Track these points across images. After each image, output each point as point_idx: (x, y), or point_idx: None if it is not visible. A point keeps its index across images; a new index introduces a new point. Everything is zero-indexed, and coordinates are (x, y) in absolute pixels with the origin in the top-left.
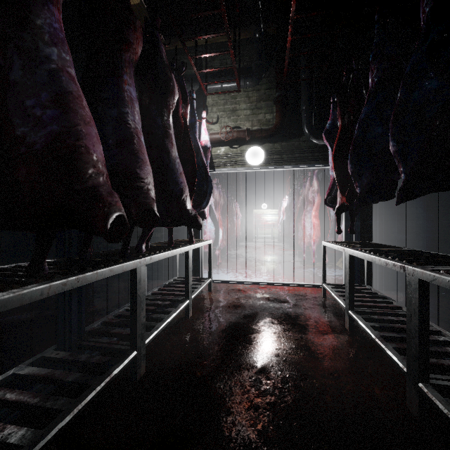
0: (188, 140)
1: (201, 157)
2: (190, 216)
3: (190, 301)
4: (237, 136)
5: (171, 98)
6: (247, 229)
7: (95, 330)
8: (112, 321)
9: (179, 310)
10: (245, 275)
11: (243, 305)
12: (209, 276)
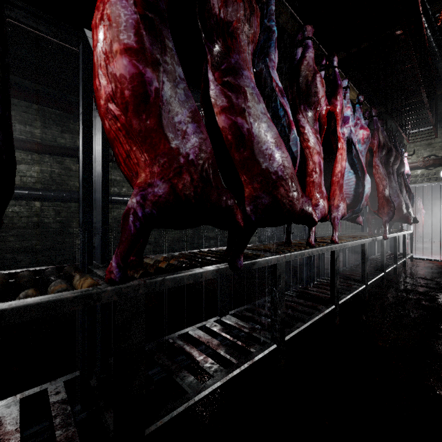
0: (404, 179)
1: (408, 183)
2: (413, 218)
3: (405, 259)
4: (433, 162)
5: (403, 169)
6: (431, 225)
7: (370, 260)
8: (373, 259)
9: (403, 260)
10: (438, 258)
11: (441, 268)
12: (411, 252)
